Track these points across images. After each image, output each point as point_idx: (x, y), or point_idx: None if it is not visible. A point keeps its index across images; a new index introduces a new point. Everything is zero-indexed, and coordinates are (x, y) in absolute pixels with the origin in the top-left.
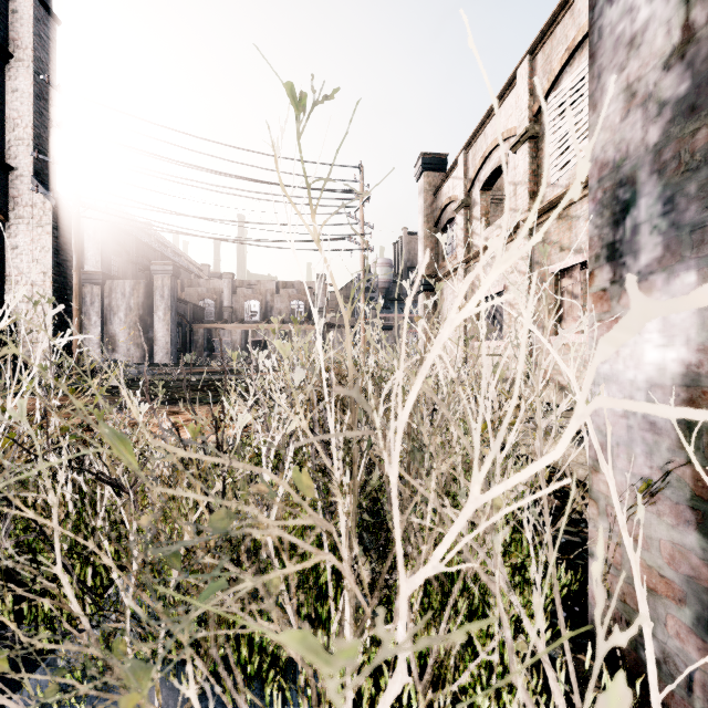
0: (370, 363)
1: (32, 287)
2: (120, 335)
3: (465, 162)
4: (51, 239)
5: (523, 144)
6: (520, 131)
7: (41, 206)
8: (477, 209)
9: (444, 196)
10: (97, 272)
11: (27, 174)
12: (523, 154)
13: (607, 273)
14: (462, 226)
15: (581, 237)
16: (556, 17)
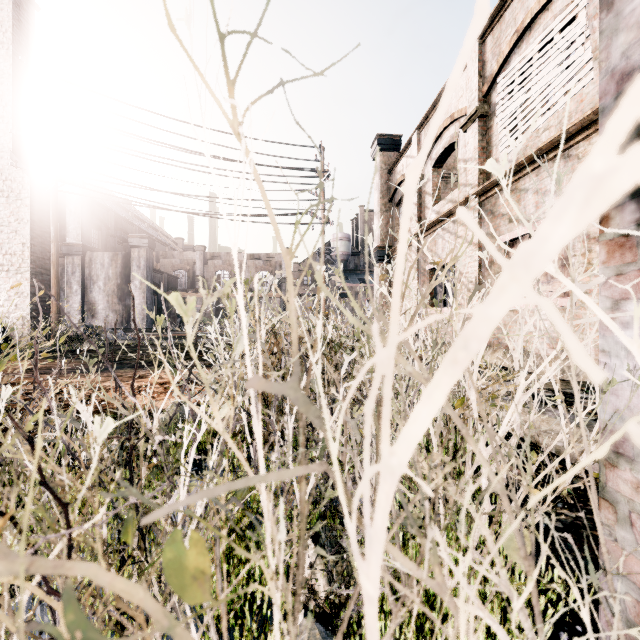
0: (318, 330)
1: (12, 256)
2: (99, 303)
3: (418, 141)
4: (29, 211)
5: (473, 123)
6: (470, 110)
7: (20, 180)
8: (429, 185)
9: (398, 174)
10: (78, 244)
11: (6, 150)
12: (473, 132)
13: (632, 213)
14: (416, 201)
15: (529, 209)
16: (505, 1)
